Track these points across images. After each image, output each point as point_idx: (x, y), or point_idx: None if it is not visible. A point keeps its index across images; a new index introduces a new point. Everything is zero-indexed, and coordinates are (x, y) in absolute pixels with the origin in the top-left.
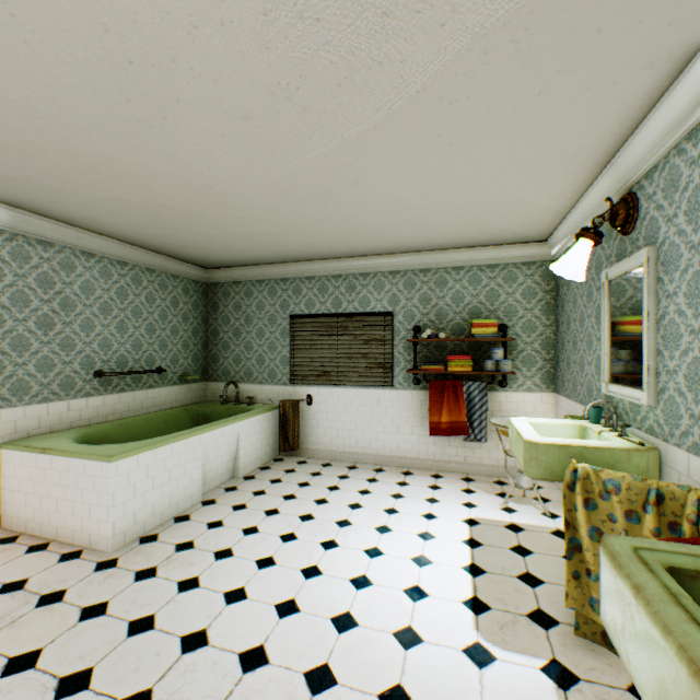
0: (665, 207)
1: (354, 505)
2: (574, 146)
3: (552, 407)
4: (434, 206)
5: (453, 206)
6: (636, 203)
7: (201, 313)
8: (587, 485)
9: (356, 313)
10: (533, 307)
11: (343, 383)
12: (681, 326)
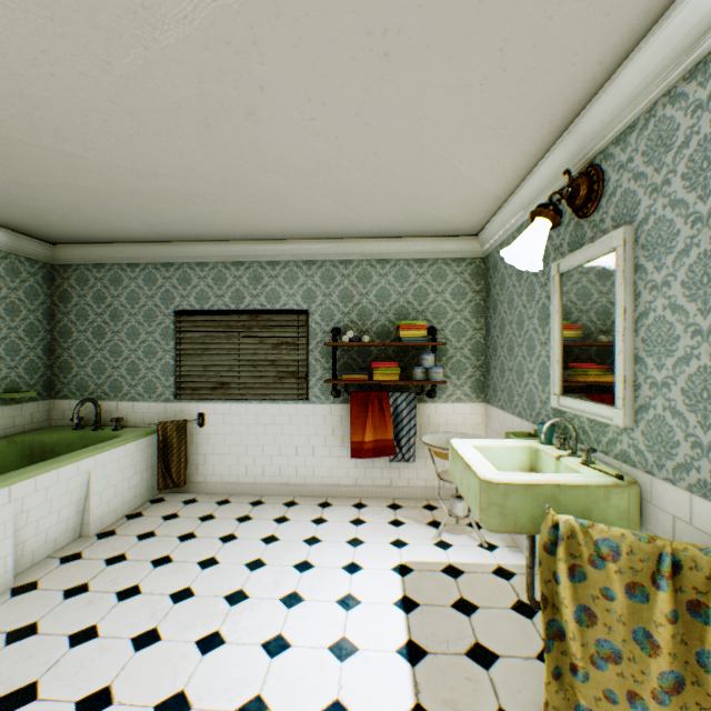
0: (649, 174)
1: (255, 564)
2: (538, 91)
3: (483, 418)
4: (359, 170)
5: (382, 173)
6: (601, 177)
7: (43, 304)
8: (573, 546)
9: (262, 310)
10: (463, 309)
11: (247, 397)
12: (679, 325)
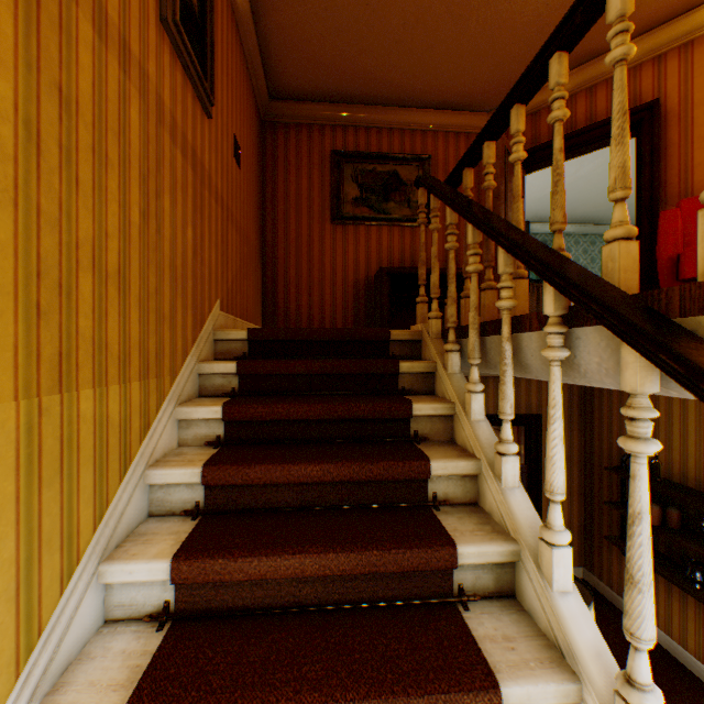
0: None
1: None
2: None
3: None
4: None
5: None
6: None
7: None
8: None
9: None
10: None
11: None
12: None
